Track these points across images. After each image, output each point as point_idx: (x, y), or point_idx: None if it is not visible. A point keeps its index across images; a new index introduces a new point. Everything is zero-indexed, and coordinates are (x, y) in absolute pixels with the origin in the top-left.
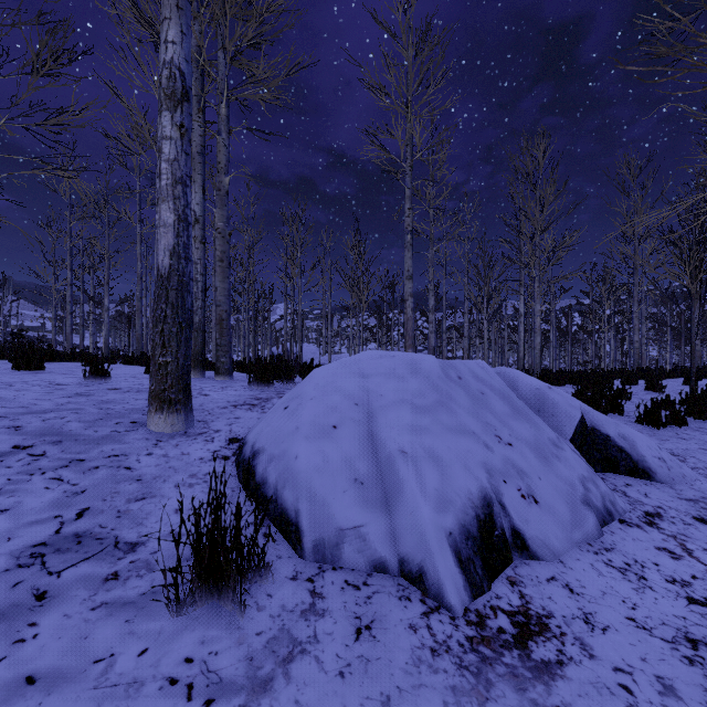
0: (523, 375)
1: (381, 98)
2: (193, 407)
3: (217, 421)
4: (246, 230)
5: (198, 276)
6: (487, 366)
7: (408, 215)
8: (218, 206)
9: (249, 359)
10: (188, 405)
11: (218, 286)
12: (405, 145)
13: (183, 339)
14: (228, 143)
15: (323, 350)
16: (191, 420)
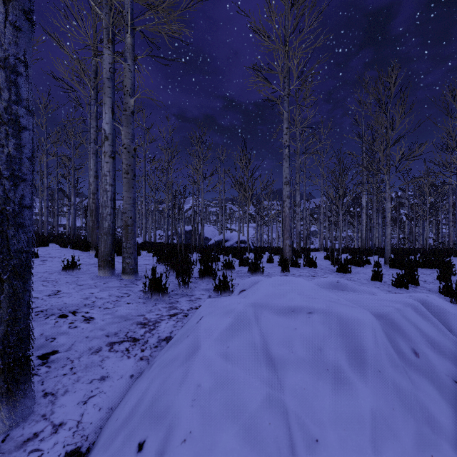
0: (449, 307)
1: (264, 39)
2: (58, 353)
3: (71, 391)
4: (166, 149)
5: (107, 187)
6: (425, 310)
7: (285, 133)
8: (124, 124)
9: (168, 238)
10: (16, 389)
11: (124, 195)
12: (284, 77)
13: (5, 297)
14: (133, 68)
15: (219, 230)
16: (23, 407)
